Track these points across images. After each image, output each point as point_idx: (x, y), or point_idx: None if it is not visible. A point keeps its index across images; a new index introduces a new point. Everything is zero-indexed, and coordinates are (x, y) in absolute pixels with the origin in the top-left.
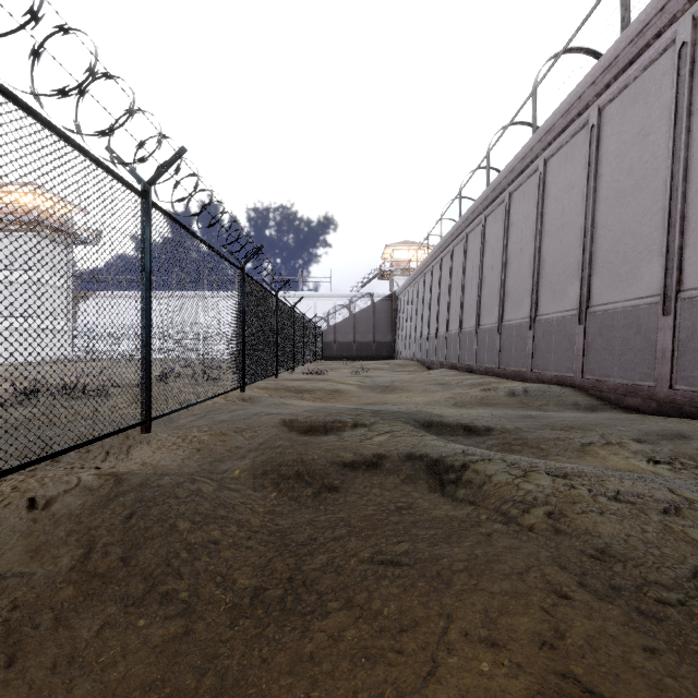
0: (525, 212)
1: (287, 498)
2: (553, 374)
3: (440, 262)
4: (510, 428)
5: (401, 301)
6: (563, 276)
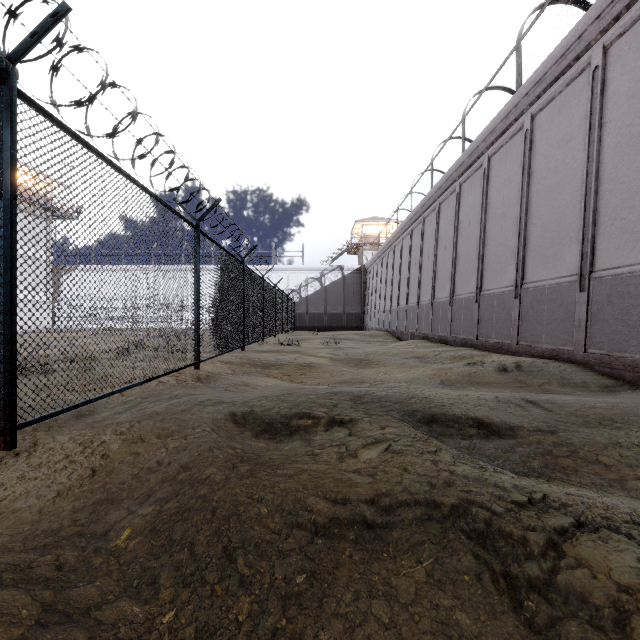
0: (507, 174)
1: (192, 635)
2: (545, 347)
3: (410, 234)
4: (541, 425)
5: (370, 274)
6: (557, 239)
